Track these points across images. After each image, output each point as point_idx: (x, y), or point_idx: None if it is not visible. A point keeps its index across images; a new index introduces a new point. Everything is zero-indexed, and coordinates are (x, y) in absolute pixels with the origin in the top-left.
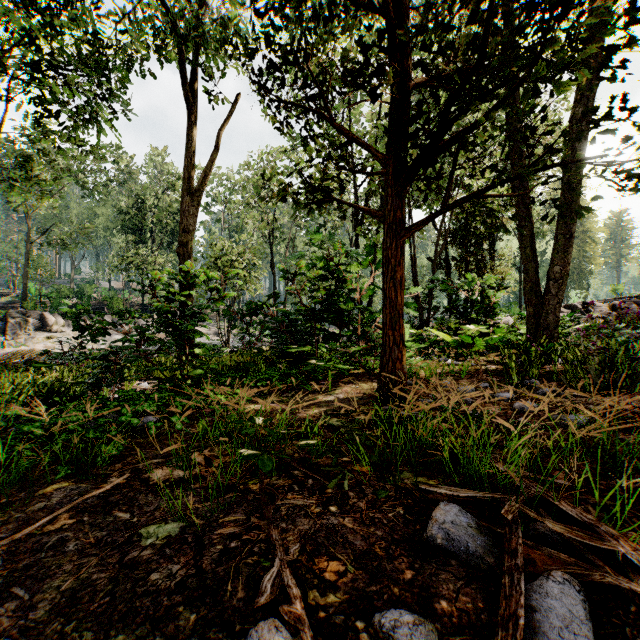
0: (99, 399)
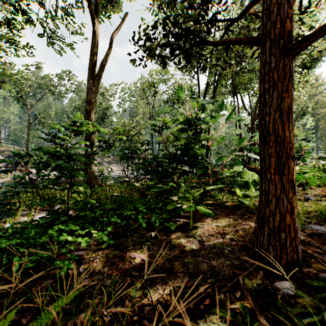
0: None
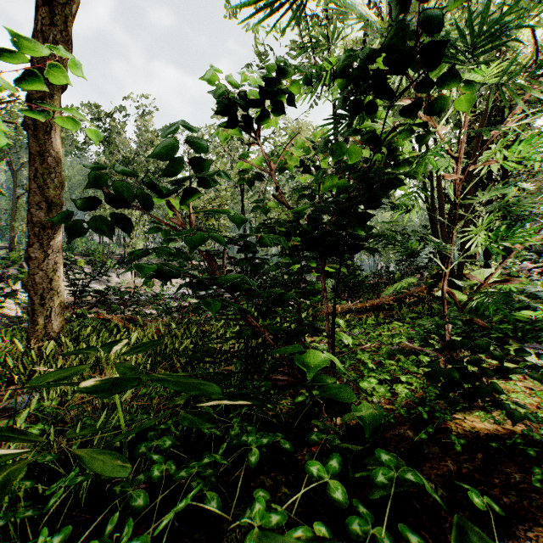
0: None
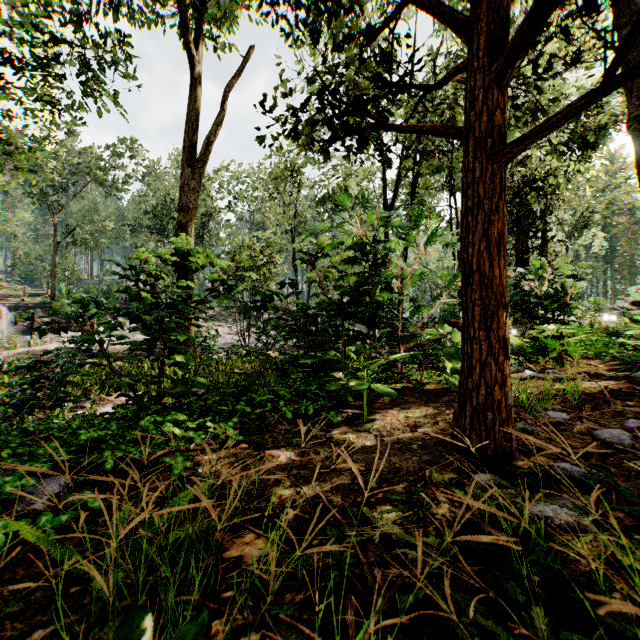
0: (4, 436)
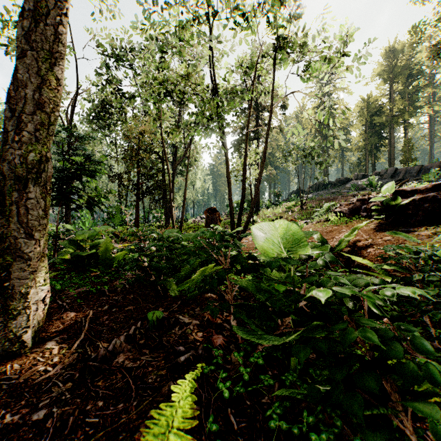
0: None
